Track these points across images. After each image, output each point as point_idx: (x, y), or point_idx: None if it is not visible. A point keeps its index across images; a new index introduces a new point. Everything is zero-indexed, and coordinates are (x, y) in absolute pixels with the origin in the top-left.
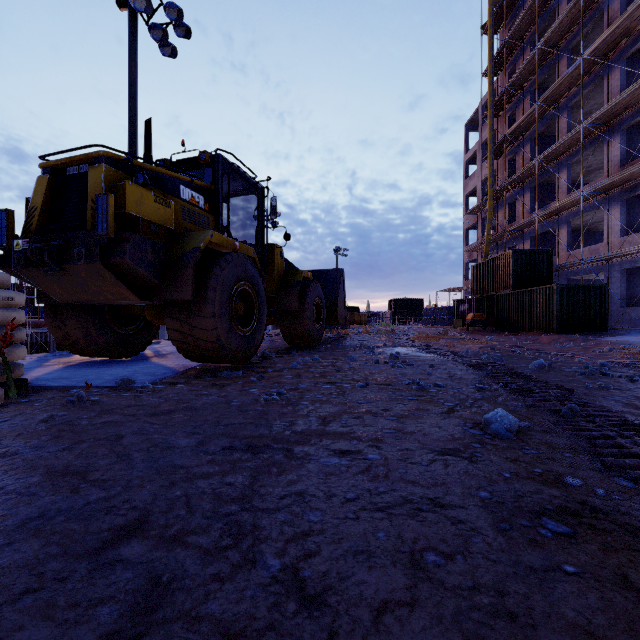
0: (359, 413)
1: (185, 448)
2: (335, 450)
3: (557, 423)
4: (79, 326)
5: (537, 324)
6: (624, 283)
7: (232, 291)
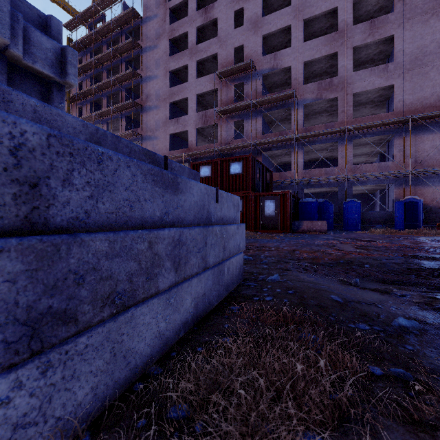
0: None
1: None
2: None
3: None
4: None
5: None
6: None
7: None
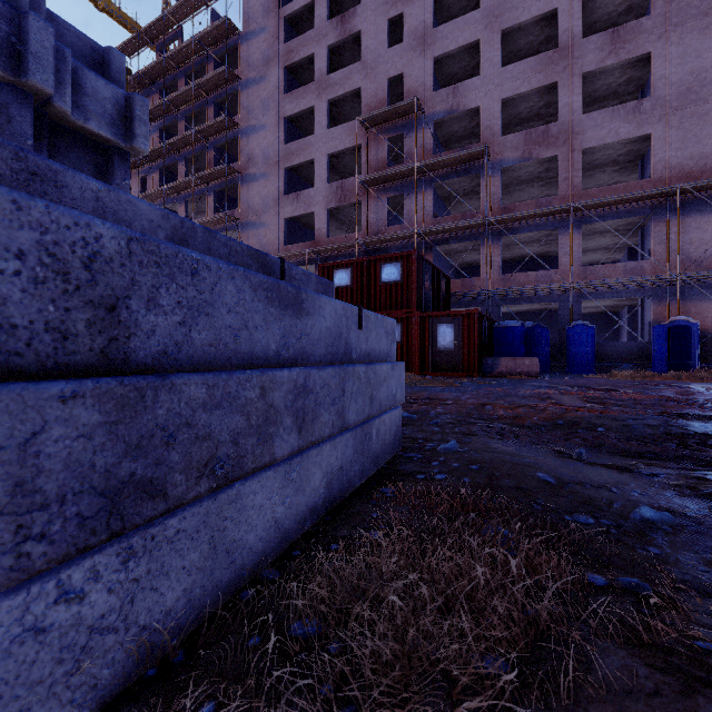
0: None
1: None
2: None
3: None
4: None
5: None
6: None
7: None
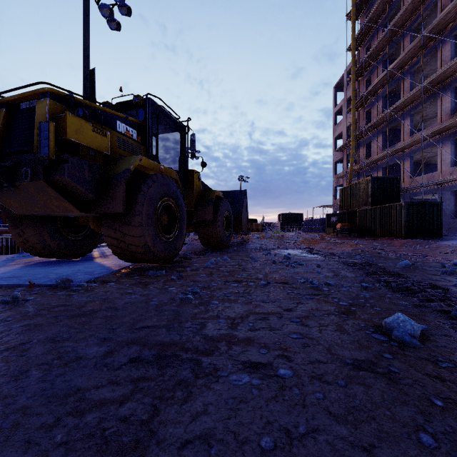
0: (264, 314)
1: (91, 360)
2: (244, 362)
3: (455, 327)
4: (35, 233)
5: (389, 231)
6: (453, 201)
7: (157, 205)
